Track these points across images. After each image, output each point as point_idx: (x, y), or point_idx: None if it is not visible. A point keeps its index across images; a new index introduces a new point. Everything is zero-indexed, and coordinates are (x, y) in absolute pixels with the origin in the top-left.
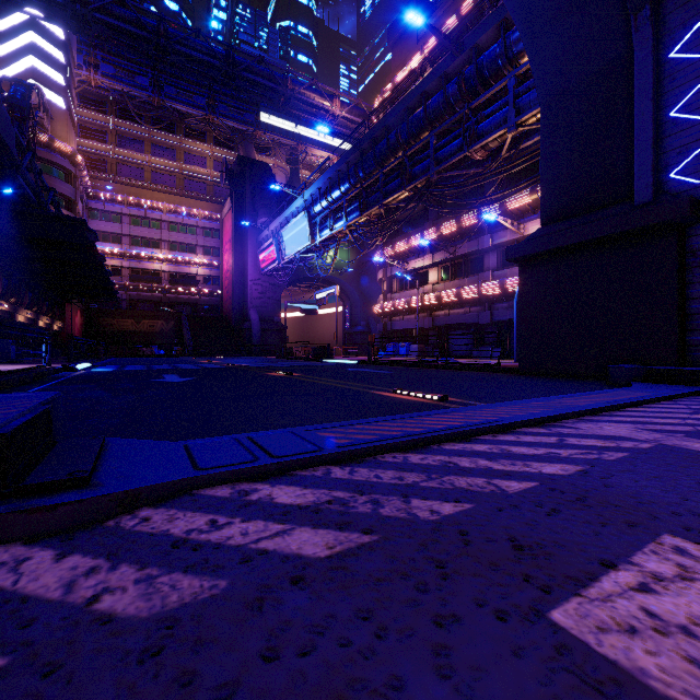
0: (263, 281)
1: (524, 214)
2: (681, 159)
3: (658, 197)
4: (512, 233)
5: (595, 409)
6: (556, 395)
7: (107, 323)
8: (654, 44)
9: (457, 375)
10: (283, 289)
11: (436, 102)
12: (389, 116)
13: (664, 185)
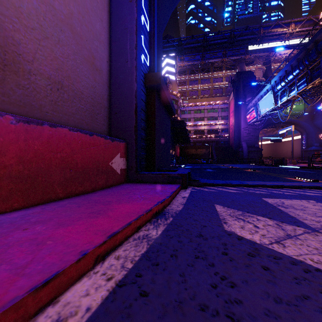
0: (248, 128)
1: None
2: None
3: None
4: None
5: None
6: None
7: (186, 151)
8: None
9: None
10: (260, 130)
11: None
12: None
13: None
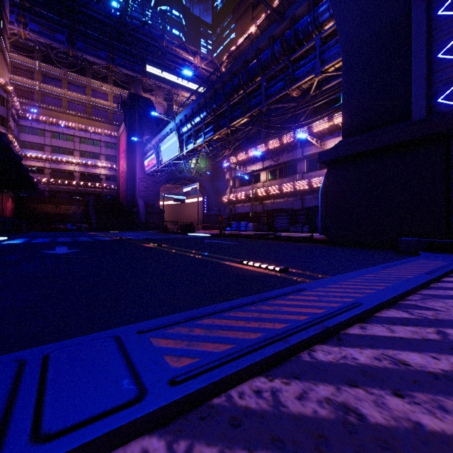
0: (147, 179)
1: (324, 135)
2: (447, 88)
3: (430, 116)
4: (316, 148)
5: (426, 282)
6: (371, 264)
7: (33, 207)
8: (427, 4)
9: (284, 245)
10: (161, 185)
11: (266, 55)
12: (234, 65)
13: (434, 107)
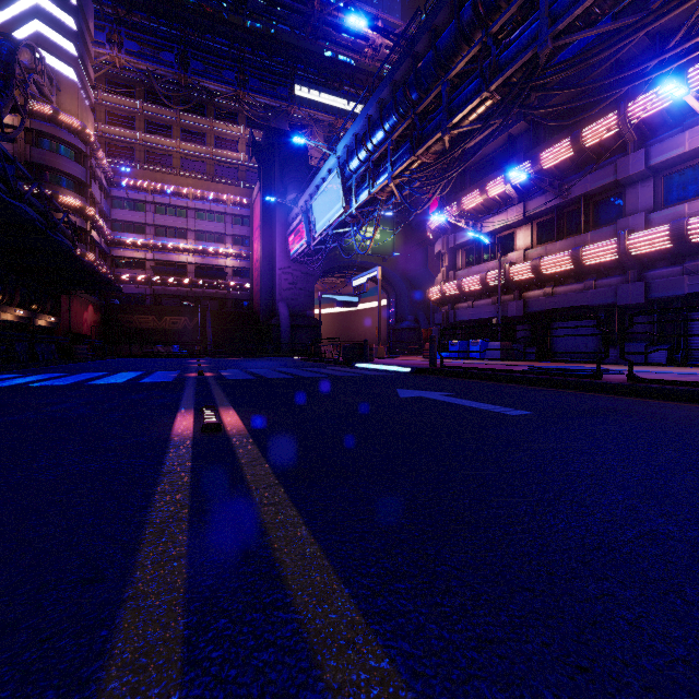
0: (293, 270)
1: None
2: None
3: None
4: (697, 136)
5: None
6: None
7: (127, 320)
8: None
9: None
10: (317, 278)
11: None
12: None
13: None
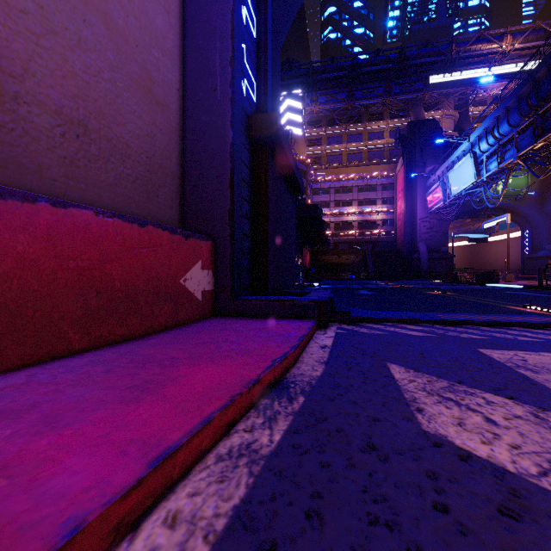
0: (430, 218)
1: None
2: None
3: None
4: None
5: None
6: None
7: (322, 258)
8: None
9: None
10: (450, 222)
11: None
12: None
13: None
